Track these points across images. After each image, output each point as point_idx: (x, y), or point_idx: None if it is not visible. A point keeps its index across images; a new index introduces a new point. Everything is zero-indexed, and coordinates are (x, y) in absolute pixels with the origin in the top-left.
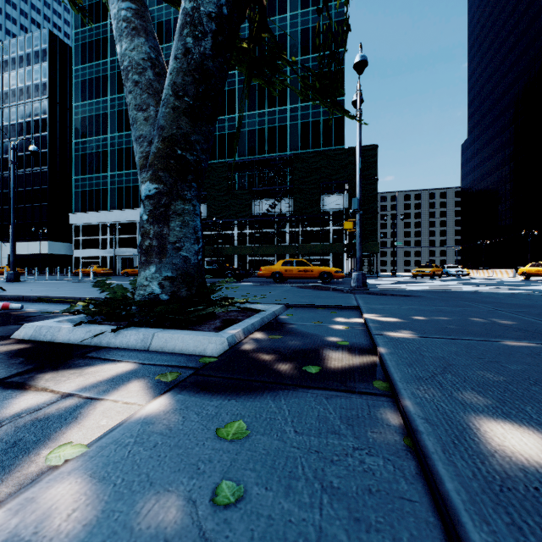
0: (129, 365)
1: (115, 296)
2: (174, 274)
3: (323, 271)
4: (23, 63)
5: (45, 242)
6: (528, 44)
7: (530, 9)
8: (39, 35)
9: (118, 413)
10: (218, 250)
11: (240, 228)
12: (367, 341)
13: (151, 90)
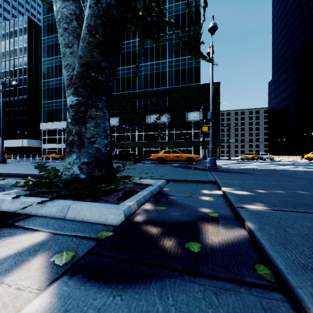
0: (43, 235)
1: (49, 175)
2: (89, 160)
3: (188, 156)
4: (13, 36)
5: (25, 140)
6: (307, 23)
7: (309, 3)
8: (22, 19)
9: (3, 306)
10: (126, 144)
11: (139, 131)
12: (231, 212)
13: (75, 34)
